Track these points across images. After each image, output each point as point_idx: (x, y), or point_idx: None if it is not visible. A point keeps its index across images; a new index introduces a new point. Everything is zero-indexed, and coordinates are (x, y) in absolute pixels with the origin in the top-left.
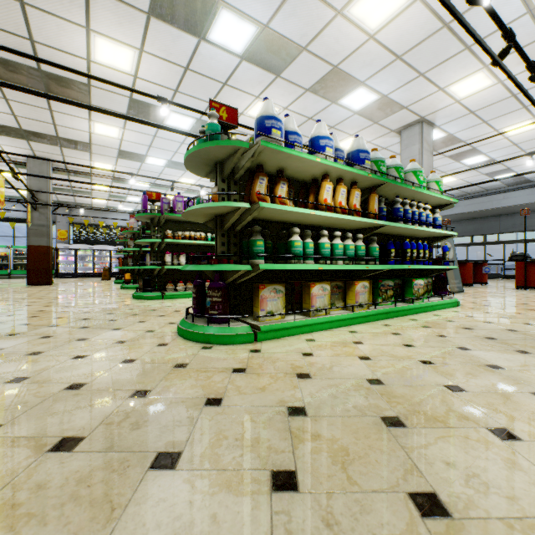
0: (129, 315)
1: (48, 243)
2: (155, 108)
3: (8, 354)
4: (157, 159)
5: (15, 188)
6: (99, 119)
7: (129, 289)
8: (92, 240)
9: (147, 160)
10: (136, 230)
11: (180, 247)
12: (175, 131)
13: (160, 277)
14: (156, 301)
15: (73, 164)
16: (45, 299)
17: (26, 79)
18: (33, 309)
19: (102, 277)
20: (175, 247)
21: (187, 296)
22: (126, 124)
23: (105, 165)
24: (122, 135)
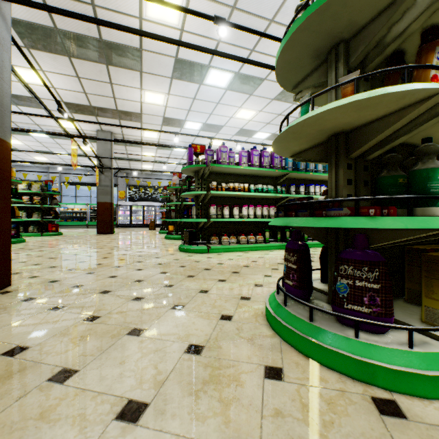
0: (183, 277)
1: (110, 200)
2: (196, 66)
3: (25, 369)
4: (194, 123)
5: (86, 153)
6: (149, 86)
7: (173, 239)
8: (142, 198)
9: (185, 125)
10: (178, 186)
11: (222, 200)
12: (233, 58)
13: (203, 230)
14: (203, 255)
15: (128, 127)
16: (105, 249)
17: (91, 53)
18: (92, 262)
19: (149, 227)
20: (218, 200)
21: (231, 250)
22: (170, 89)
23: (152, 134)
24: (166, 101)
